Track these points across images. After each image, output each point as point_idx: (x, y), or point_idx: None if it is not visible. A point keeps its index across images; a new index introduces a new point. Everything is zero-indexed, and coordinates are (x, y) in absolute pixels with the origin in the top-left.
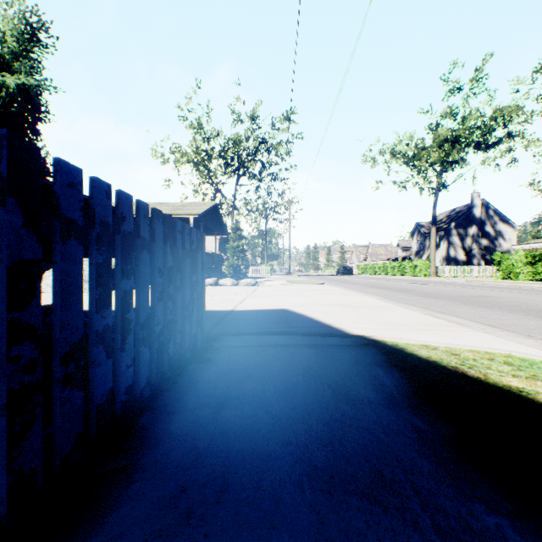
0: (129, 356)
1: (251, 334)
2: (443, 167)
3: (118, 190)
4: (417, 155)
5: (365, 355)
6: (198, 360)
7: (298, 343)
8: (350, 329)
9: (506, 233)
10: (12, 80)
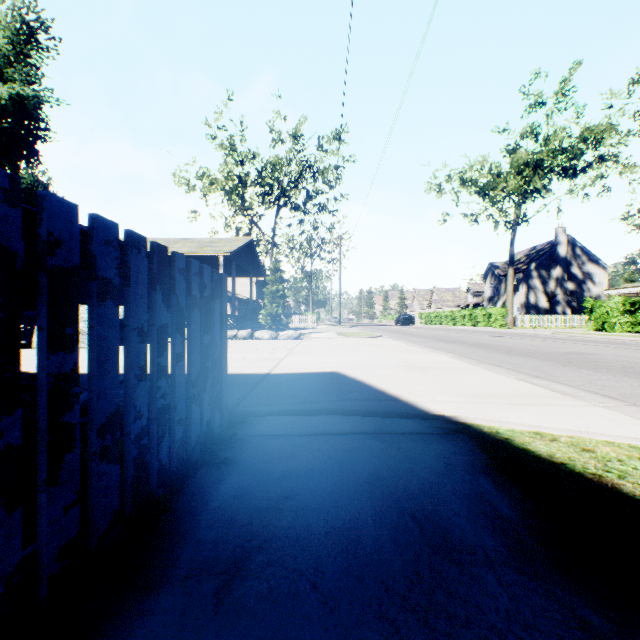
0: (70, 488)
1: (291, 413)
2: (522, 196)
3: (42, 192)
4: (492, 182)
5: (457, 452)
6: (211, 462)
7: (357, 429)
8: (425, 404)
9: (595, 275)
10: (4, 90)
